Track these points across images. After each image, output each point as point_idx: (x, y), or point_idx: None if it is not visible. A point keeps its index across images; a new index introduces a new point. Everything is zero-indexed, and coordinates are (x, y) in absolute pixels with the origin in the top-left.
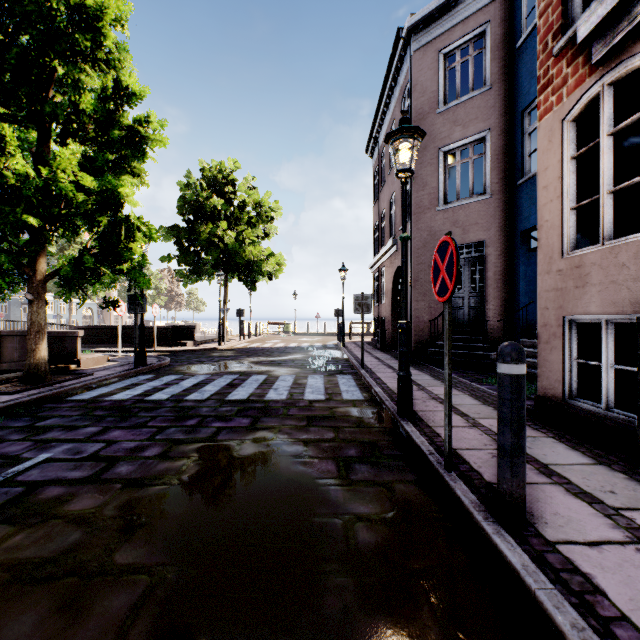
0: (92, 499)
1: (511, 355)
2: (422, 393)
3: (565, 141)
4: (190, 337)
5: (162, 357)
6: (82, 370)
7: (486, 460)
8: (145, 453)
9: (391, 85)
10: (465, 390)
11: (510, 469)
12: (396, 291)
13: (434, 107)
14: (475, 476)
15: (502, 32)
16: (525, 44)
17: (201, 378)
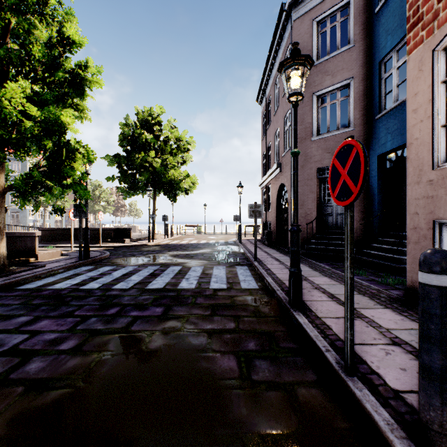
0: None
1: (441, 264)
2: (306, 283)
3: (435, 68)
4: (127, 236)
5: (104, 251)
6: (38, 262)
7: (381, 358)
8: (61, 346)
9: (276, 49)
10: (340, 280)
11: (440, 395)
12: (279, 202)
13: None
14: (377, 380)
15: (363, 2)
16: (382, 9)
17: (130, 269)
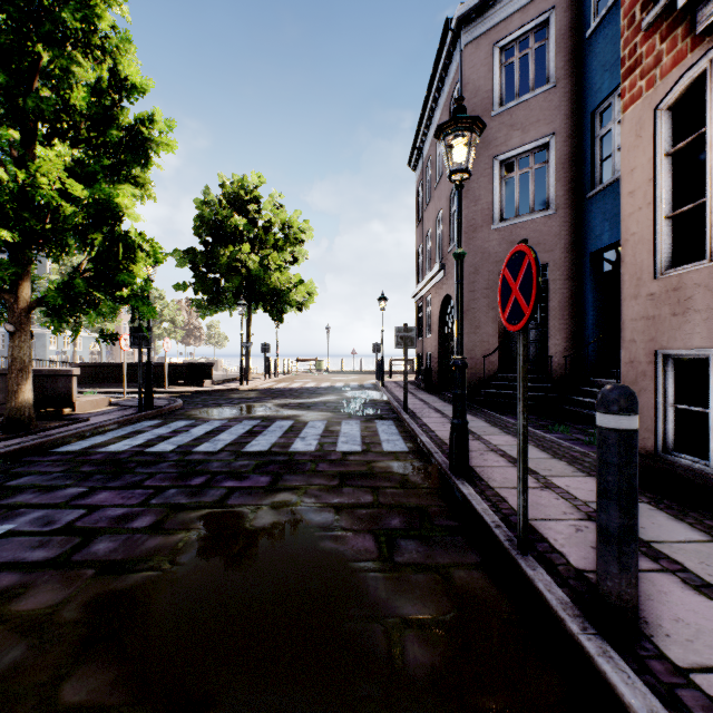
0: (52, 592)
1: (619, 403)
2: (478, 443)
3: (658, 134)
4: (208, 376)
5: (173, 399)
6: (77, 415)
7: (569, 535)
8: (134, 524)
9: (438, 86)
10: (529, 439)
11: (617, 560)
12: (443, 323)
13: (488, 109)
14: (558, 560)
15: (568, 20)
16: (596, 32)
17: (216, 424)
